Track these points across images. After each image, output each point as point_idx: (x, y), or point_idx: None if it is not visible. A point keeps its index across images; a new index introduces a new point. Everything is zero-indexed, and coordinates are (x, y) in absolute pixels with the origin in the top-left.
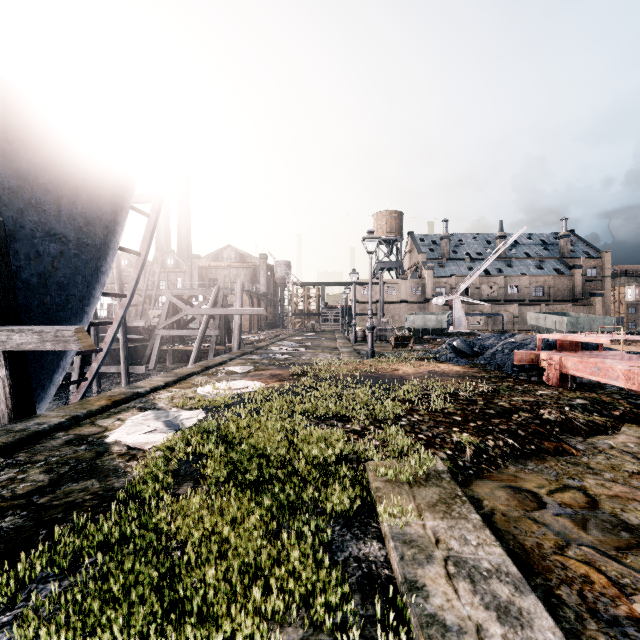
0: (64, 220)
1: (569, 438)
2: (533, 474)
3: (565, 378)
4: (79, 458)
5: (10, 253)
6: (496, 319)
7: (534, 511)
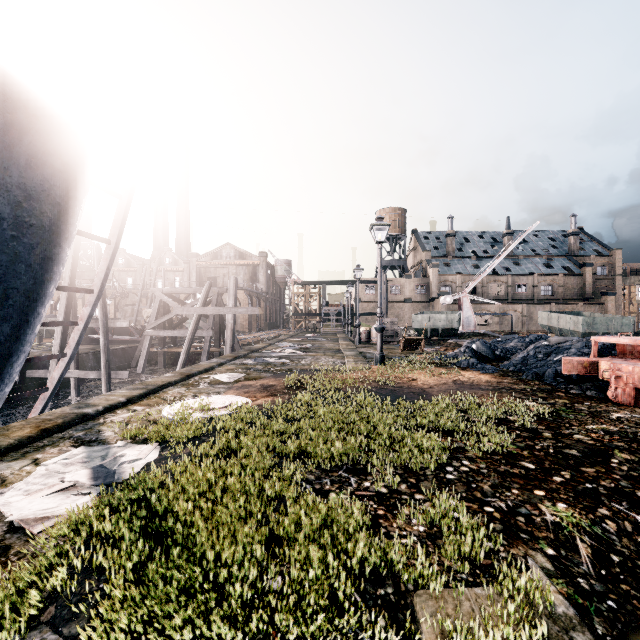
0: None
1: None
2: None
3: (639, 395)
4: None
5: None
6: (504, 319)
7: None
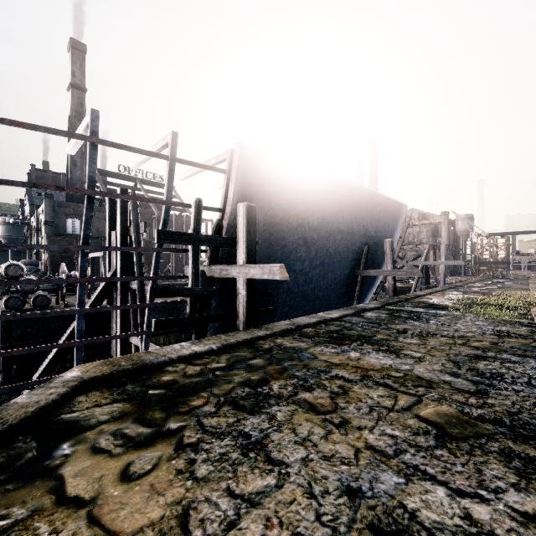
0: (388, 232)
1: None
2: None
3: None
4: (428, 303)
5: (377, 246)
6: None
7: None
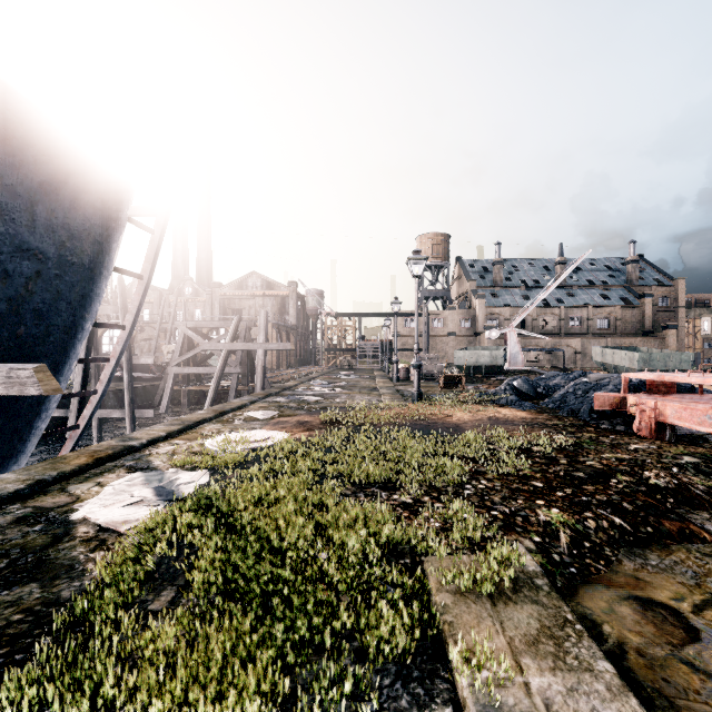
0: (40, 232)
1: (691, 513)
2: (661, 574)
3: (662, 428)
4: (26, 546)
5: None
6: (556, 355)
7: (685, 646)
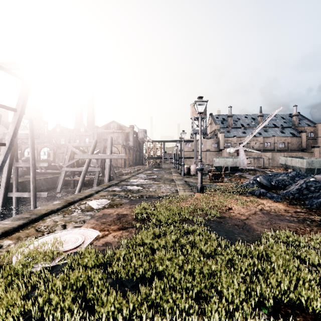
0: None
1: None
2: None
3: None
4: None
5: None
6: (259, 160)
7: None
